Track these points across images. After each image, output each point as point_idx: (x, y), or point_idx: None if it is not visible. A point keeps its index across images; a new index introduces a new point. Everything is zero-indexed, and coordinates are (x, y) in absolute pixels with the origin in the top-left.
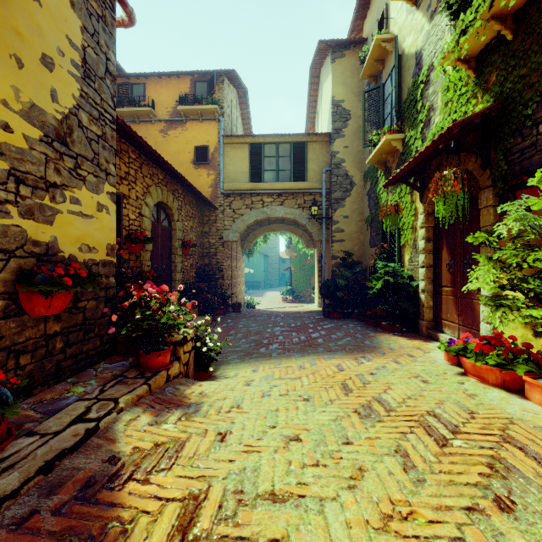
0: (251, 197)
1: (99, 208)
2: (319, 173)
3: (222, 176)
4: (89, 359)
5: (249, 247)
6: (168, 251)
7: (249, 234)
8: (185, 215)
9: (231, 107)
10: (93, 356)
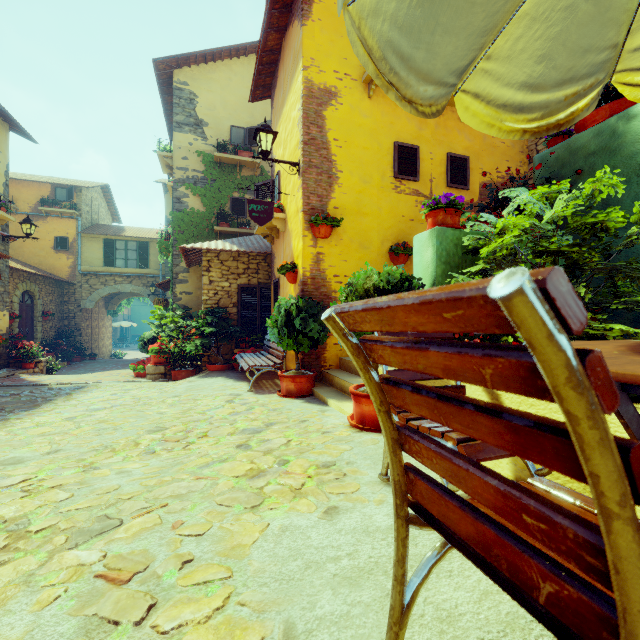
0: (105, 277)
1: (4, 316)
2: (159, 263)
3: (80, 261)
4: (1, 367)
5: (113, 309)
6: (31, 320)
7: (113, 297)
8: (46, 293)
9: (91, 203)
10: (2, 366)
